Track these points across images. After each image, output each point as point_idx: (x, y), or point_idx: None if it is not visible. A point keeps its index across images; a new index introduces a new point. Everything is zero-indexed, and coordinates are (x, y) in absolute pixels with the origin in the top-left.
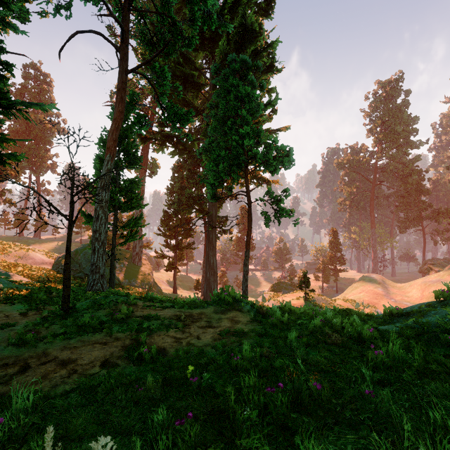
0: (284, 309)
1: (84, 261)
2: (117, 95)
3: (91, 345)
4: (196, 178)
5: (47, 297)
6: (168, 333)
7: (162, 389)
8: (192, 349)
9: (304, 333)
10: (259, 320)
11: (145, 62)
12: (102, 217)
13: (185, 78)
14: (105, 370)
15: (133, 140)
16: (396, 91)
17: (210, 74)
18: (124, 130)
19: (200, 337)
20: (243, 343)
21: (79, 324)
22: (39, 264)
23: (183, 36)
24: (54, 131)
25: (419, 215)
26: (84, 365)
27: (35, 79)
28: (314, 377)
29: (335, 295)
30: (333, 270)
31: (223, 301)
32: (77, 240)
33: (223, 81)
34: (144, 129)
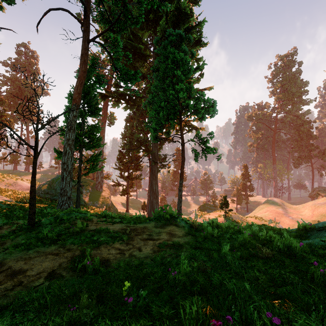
0: (212, 224)
1: (58, 187)
2: (81, 58)
3: (45, 256)
4: (143, 126)
5: (24, 214)
6: (114, 245)
7: (96, 307)
8: (133, 260)
9: (235, 247)
10: (193, 234)
11: (102, 33)
12: (69, 152)
13: (134, 50)
14: (48, 282)
15: (95, 95)
16: (292, 62)
17: (153, 48)
18: (87, 87)
19: (141, 249)
20: (180, 255)
21: (39, 236)
22: (25, 189)
23: (132, 15)
24: (39, 93)
25: (309, 154)
26: (31, 277)
27: (25, 55)
28: (262, 303)
29: (246, 214)
30: (245, 195)
31: (162, 218)
32: (56, 173)
33: (163, 50)
34: (102, 86)
